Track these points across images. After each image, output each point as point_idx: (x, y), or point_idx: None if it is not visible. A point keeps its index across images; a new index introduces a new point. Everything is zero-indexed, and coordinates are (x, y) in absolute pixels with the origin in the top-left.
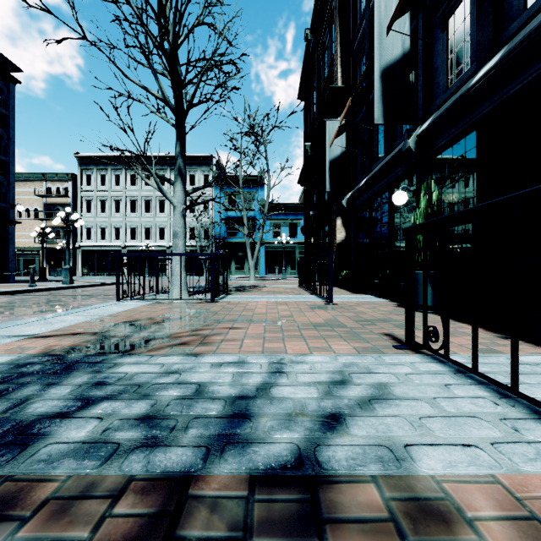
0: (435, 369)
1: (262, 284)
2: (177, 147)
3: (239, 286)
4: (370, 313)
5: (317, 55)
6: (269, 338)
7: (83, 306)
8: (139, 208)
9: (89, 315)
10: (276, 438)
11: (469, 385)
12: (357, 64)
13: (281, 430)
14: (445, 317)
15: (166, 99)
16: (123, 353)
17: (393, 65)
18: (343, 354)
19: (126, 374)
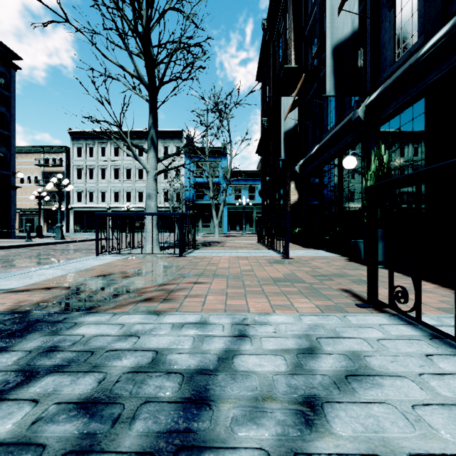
0: (408, 334)
1: (225, 240)
2: (150, 119)
3: (205, 242)
4: (325, 267)
5: (273, 42)
6: (231, 294)
7: (67, 259)
8: (121, 175)
9: (67, 269)
10: (241, 439)
11: (453, 355)
12: (309, 47)
13: (247, 425)
14: (418, 278)
15: (140, 76)
16: (88, 310)
17: (343, 42)
18: (307, 313)
19: (82, 336)
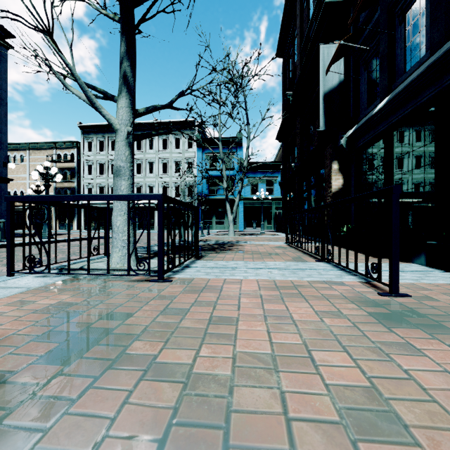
0: None
1: (242, 240)
2: (122, 45)
3: (216, 243)
4: None
5: None
6: None
7: None
8: None
9: None
10: None
11: None
12: None
13: None
14: None
15: None
16: None
17: None
18: None
19: None
